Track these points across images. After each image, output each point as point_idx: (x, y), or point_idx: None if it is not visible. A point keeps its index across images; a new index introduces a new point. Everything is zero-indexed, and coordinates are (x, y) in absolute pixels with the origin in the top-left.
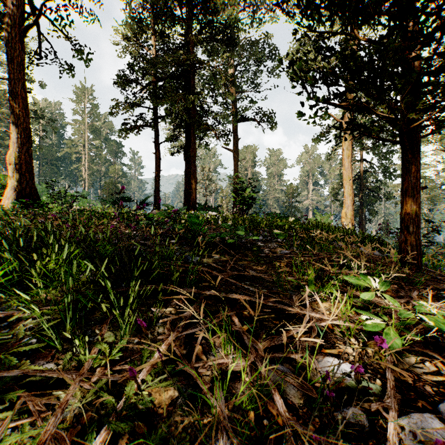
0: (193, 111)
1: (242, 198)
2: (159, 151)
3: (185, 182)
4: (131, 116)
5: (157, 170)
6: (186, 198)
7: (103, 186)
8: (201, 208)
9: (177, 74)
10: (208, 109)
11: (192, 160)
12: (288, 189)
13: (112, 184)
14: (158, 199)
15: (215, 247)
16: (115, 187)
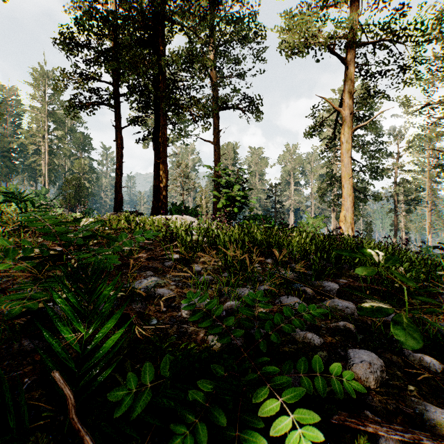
0: (163, 84)
1: (228, 198)
2: (121, 137)
3: (154, 177)
4: (83, 90)
5: (118, 161)
6: (156, 197)
7: (63, 182)
8: (175, 209)
9: (143, 38)
10: (183, 85)
11: (161, 148)
12: (271, 189)
13: (75, 180)
14: (119, 197)
15: (148, 443)
16: (79, 184)
